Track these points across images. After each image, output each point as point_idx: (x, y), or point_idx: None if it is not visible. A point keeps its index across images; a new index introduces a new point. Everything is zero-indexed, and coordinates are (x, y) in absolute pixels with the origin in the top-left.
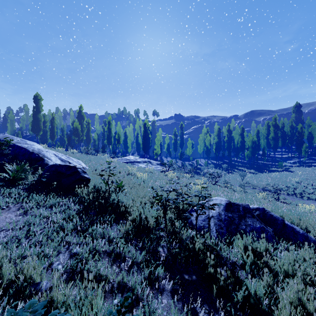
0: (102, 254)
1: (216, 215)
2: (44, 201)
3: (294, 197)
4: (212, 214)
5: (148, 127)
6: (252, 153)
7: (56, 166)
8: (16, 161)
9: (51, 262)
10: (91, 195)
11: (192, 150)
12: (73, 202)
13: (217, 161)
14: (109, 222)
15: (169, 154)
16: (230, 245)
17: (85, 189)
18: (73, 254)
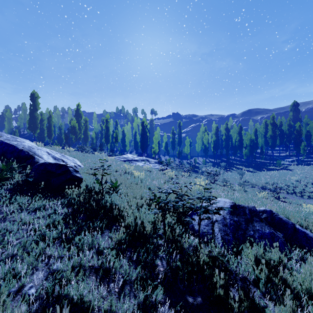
0: (89, 270)
1: (220, 219)
2: (28, 203)
3: (294, 196)
4: (216, 218)
5: (146, 125)
6: (250, 151)
7: (45, 165)
8: (4, 159)
9: (22, 284)
10: (82, 197)
11: (190, 148)
12: (61, 204)
13: (215, 159)
14: (100, 228)
15: (167, 152)
16: (238, 256)
17: (75, 190)
18: (52, 271)
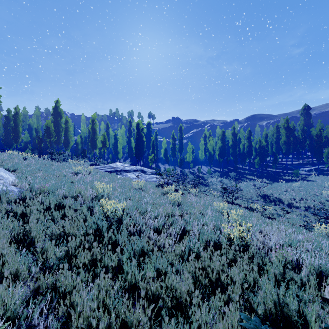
0: None
1: None
2: None
3: None
4: None
5: (142, 128)
6: (261, 159)
7: None
8: None
9: None
10: None
11: (192, 156)
12: None
13: (221, 168)
14: None
15: (167, 160)
16: None
17: None
18: None
